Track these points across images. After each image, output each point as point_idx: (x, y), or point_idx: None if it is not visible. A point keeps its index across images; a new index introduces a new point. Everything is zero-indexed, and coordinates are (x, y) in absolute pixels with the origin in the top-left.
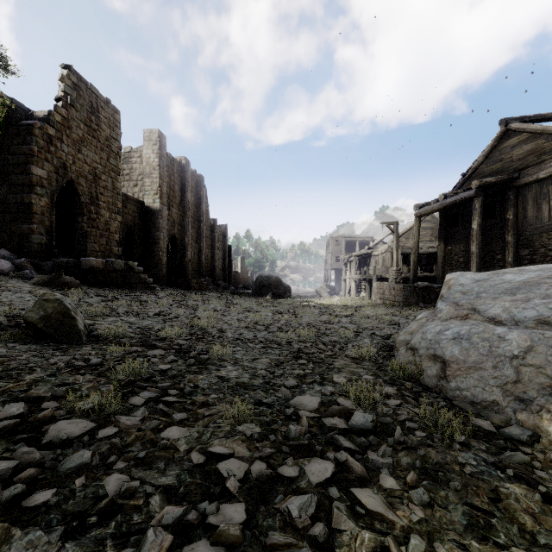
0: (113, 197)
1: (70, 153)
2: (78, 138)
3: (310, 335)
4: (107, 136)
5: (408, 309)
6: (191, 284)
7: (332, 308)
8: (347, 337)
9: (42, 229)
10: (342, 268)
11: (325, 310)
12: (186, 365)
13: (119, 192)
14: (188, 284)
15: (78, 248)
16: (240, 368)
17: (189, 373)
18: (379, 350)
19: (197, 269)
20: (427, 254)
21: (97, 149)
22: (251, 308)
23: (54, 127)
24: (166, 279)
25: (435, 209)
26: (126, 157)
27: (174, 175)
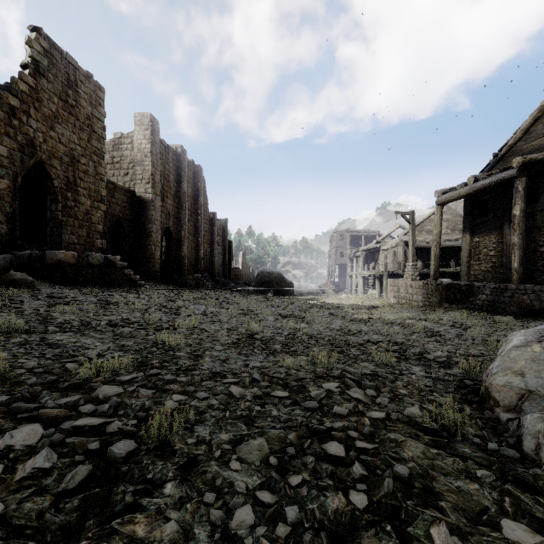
0: (95, 183)
1: (39, 129)
2: (51, 113)
3: (330, 361)
4: (88, 115)
5: (432, 310)
6: (187, 280)
7: (342, 308)
8: (385, 363)
9: (2, 217)
10: (347, 264)
11: (335, 312)
12: (59, 491)
13: (103, 178)
14: (183, 280)
15: (50, 240)
16: (194, 492)
17: (38, 540)
18: (457, 400)
19: (195, 265)
20: (443, 248)
21: (75, 128)
22: (249, 309)
23: (18, 97)
24: (159, 276)
25: (463, 194)
26: (116, 143)
27: (169, 164)
